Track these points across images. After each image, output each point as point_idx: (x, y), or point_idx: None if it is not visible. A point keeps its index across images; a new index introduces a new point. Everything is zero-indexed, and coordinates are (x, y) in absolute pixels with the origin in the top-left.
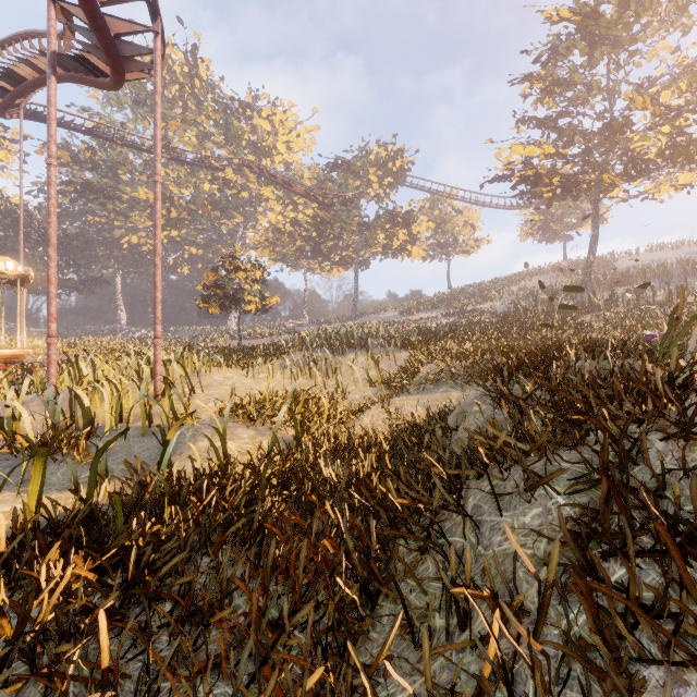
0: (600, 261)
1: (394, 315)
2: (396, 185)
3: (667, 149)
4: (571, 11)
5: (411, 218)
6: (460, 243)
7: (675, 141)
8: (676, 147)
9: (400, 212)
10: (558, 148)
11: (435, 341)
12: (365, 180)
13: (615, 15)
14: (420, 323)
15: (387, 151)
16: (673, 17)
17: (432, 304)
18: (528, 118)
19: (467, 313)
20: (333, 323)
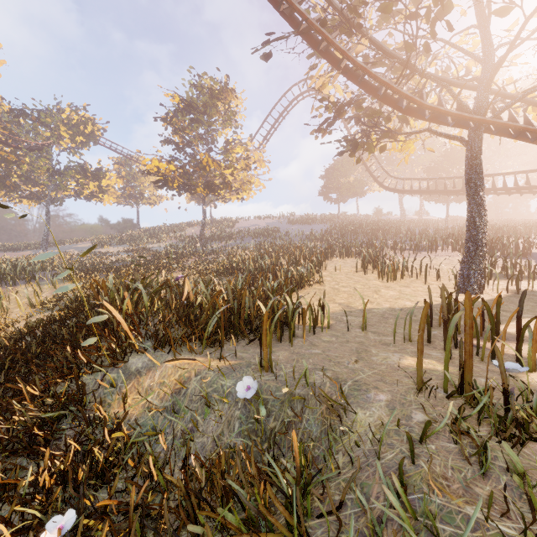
0: (229, 222)
1: (89, 246)
2: (89, 144)
3: (223, 183)
4: (180, 99)
5: (100, 174)
6: (145, 197)
7: (226, 180)
8: (226, 184)
9: (89, 169)
10: (189, 161)
11: (91, 276)
12: (56, 133)
13: (203, 109)
14: (101, 258)
15: (78, 116)
16: (227, 121)
17: (122, 240)
18: (170, 139)
19: (140, 250)
20: (23, 250)
